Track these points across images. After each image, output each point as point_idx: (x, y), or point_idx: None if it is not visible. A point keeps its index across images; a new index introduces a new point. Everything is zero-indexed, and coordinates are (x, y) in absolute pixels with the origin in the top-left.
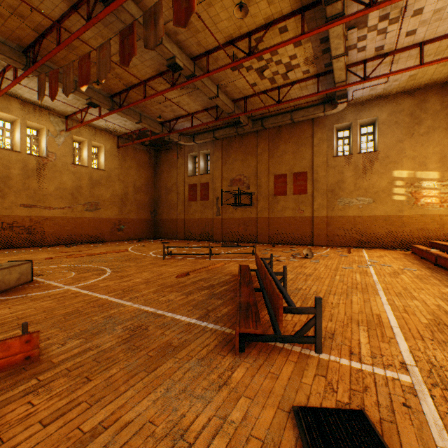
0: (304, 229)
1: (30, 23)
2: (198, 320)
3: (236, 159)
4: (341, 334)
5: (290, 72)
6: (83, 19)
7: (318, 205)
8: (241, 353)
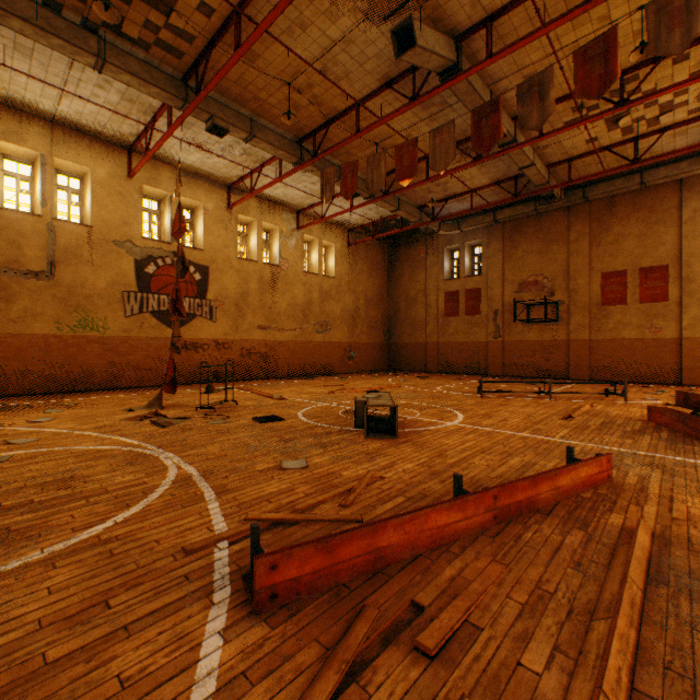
0: (662, 359)
1: (323, 110)
2: None
3: (529, 251)
4: None
5: (666, 114)
6: (389, 95)
7: (691, 319)
8: None
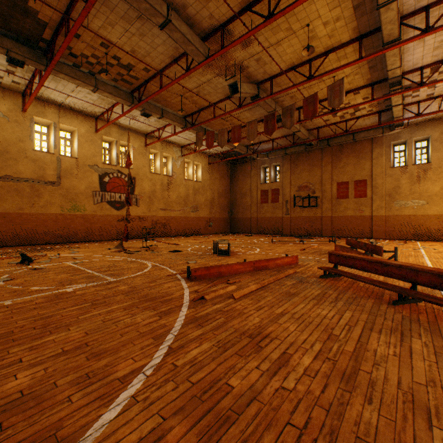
0: (364, 226)
1: (197, 105)
2: None
3: (303, 170)
4: None
5: (357, 112)
6: (229, 101)
7: (376, 206)
8: None
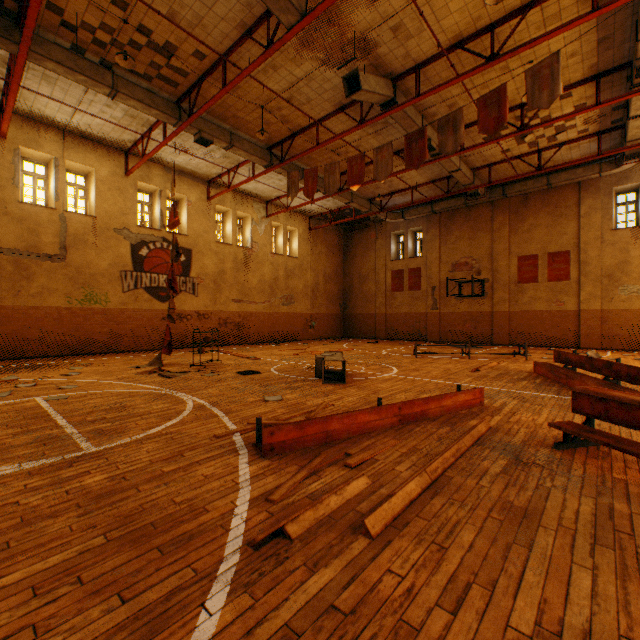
0: (565, 327)
1: (290, 126)
2: (558, 396)
3: (461, 237)
4: None
5: (561, 134)
6: (342, 116)
7: (586, 295)
8: None
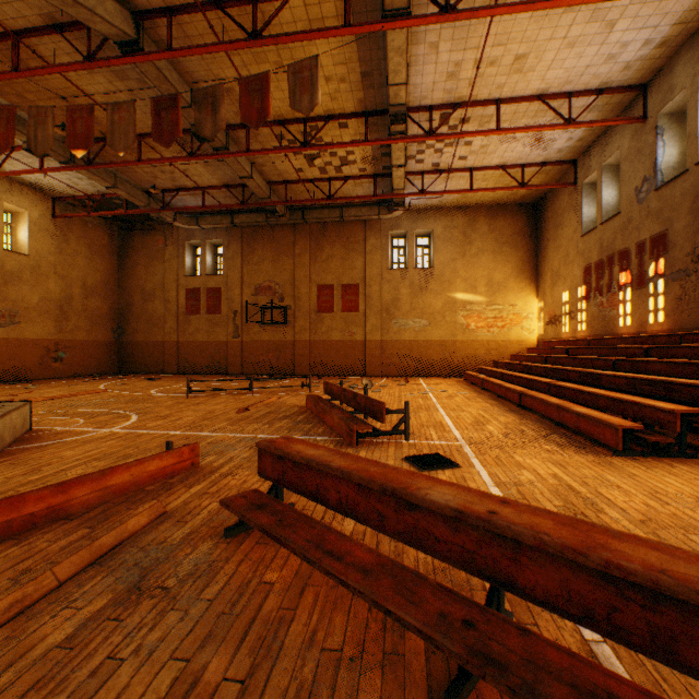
0: (356, 356)
1: None
2: (305, 437)
3: (265, 258)
4: (418, 432)
5: (346, 166)
6: (65, 43)
7: (371, 326)
8: (357, 446)
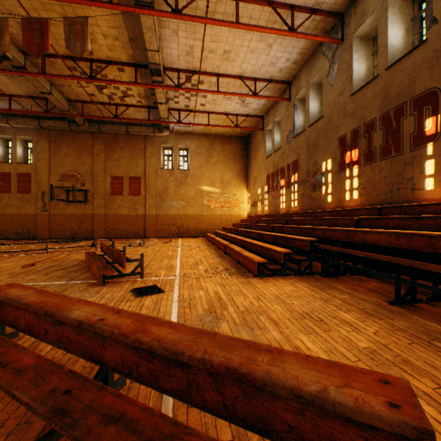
0: (139, 225)
1: None
2: (68, 281)
3: (69, 154)
4: (154, 272)
5: (127, 98)
6: None
7: (150, 205)
8: (104, 285)
